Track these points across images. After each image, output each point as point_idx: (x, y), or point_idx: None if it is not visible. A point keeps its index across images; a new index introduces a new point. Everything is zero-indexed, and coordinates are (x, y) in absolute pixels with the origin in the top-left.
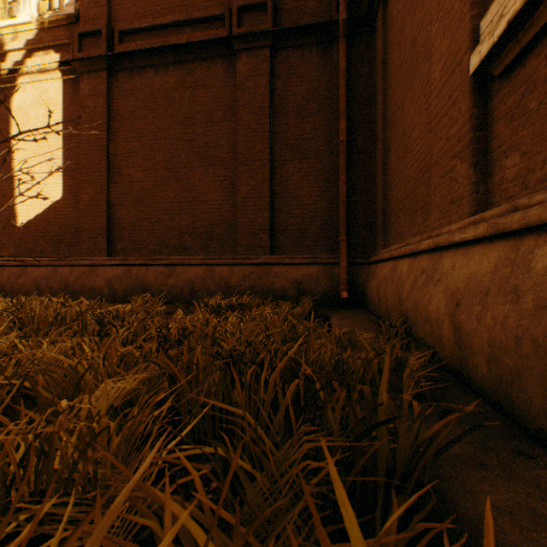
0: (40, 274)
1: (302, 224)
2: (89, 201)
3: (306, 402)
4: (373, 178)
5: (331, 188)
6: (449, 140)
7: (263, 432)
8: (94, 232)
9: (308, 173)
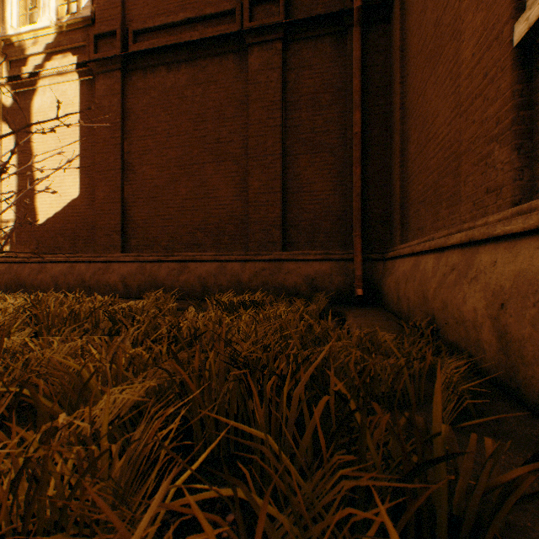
0: (58, 270)
1: (314, 219)
2: (104, 199)
3: (339, 425)
4: (389, 170)
5: (344, 182)
6: (484, 123)
7: (288, 461)
8: (109, 229)
9: (321, 167)
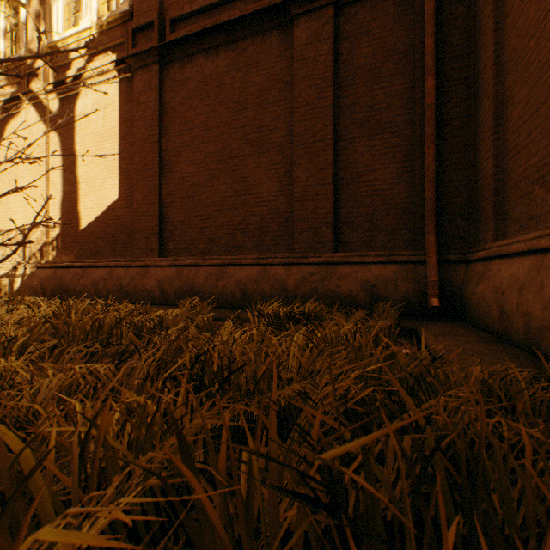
0: (98, 275)
1: (373, 214)
2: (142, 200)
3: None
4: (472, 149)
5: (412, 167)
6: None
7: None
8: (147, 231)
9: (382, 151)
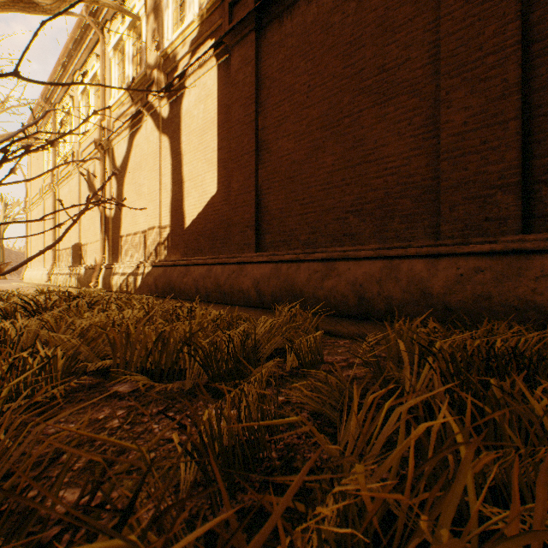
0: (198, 274)
1: None
2: (238, 190)
3: None
4: None
5: None
6: None
7: None
8: (243, 224)
9: None
